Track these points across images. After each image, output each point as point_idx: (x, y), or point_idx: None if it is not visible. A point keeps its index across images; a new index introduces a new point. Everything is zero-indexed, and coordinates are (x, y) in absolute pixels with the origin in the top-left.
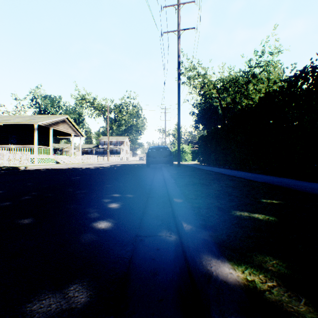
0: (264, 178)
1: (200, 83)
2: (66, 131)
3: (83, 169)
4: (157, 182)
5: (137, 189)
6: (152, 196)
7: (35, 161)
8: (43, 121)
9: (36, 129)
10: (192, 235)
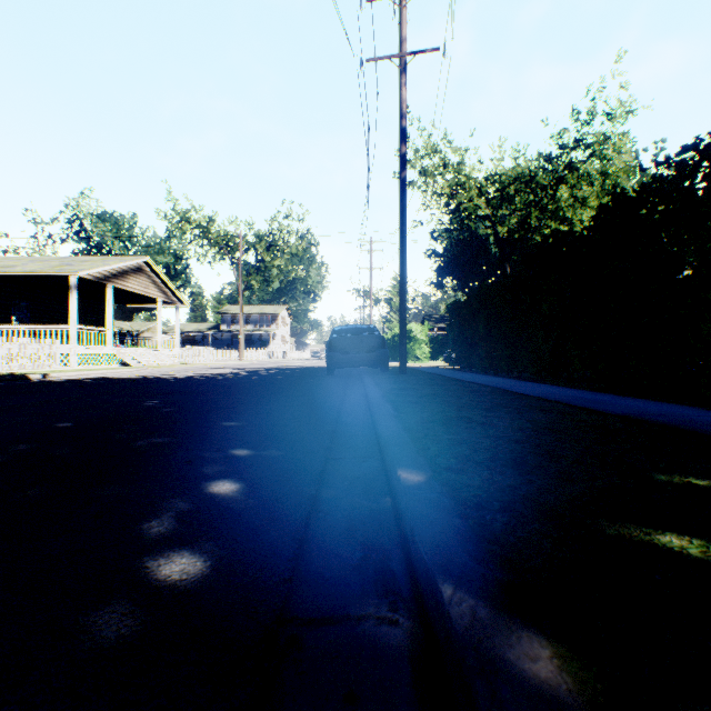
0: (618, 403)
1: (449, 183)
2: (145, 292)
3: (177, 380)
4: (352, 413)
5: (300, 433)
6: (338, 456)
7: (72, 361)
8: (91, 269)
9: (74, 287)
10: (485, 655)
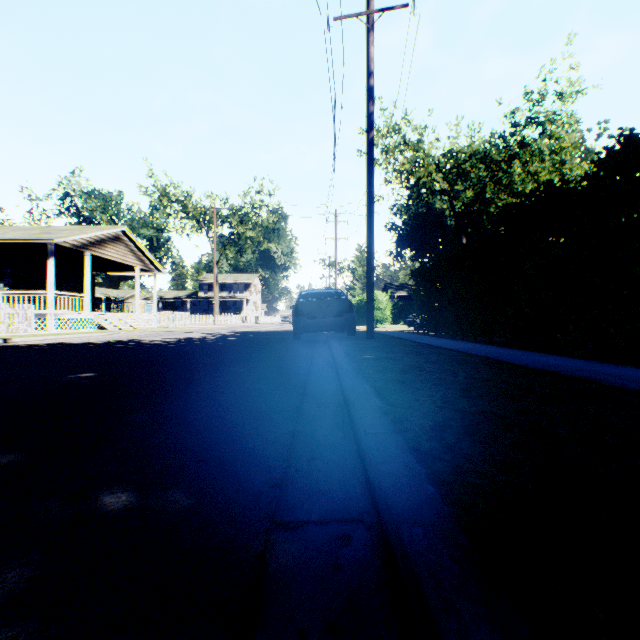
0: None
1: (409, 160)
2: (123, 260)
3: (137, 346)
4: (319, 394)
5: (240, 439)
6: (293, 514)
7: (49, 326)
8: (68, 237)
9: (51, 254)
10: None
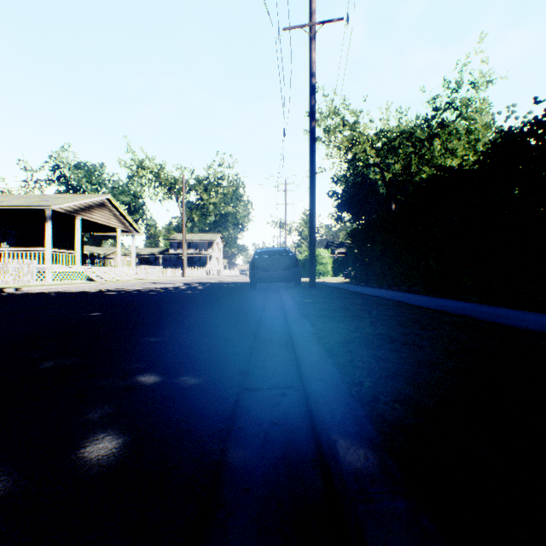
0: (520, 317)
1: (347, 138)
2: (107, 223)
3: (125, 293)
4: (270, 326)
5: (217, 351)
6: (254, 385)
7: (47, 277)
8: (63, 204)
9: (49, 218)
10: None
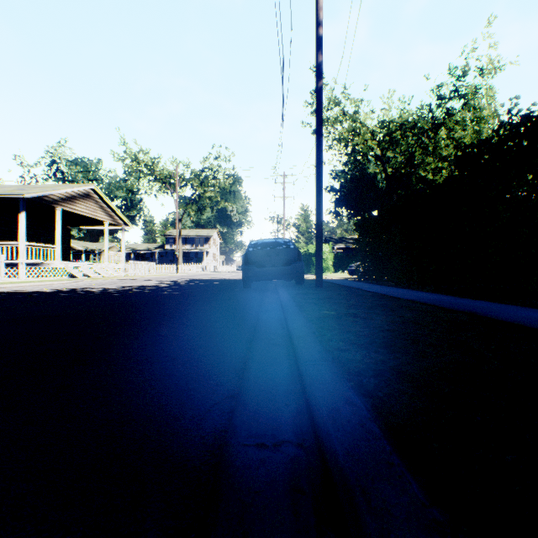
0: None
1: (348, 129)
2: (93, 215)
3: (80, 295)
4: (264, 394)
5: None
6: None
7: (20, 274)
8: (38, 192)
9: (22, 208)
10: None
